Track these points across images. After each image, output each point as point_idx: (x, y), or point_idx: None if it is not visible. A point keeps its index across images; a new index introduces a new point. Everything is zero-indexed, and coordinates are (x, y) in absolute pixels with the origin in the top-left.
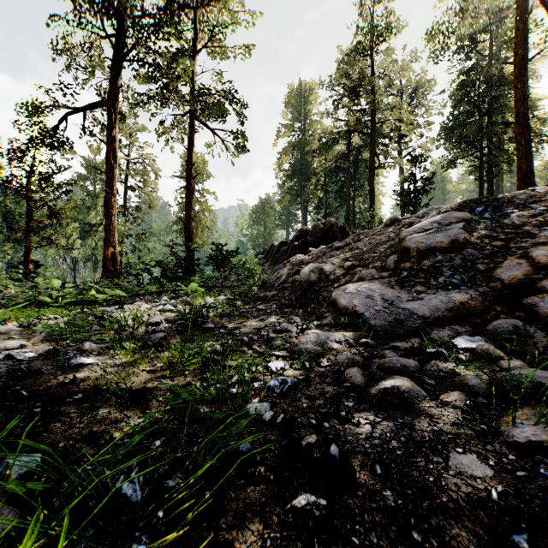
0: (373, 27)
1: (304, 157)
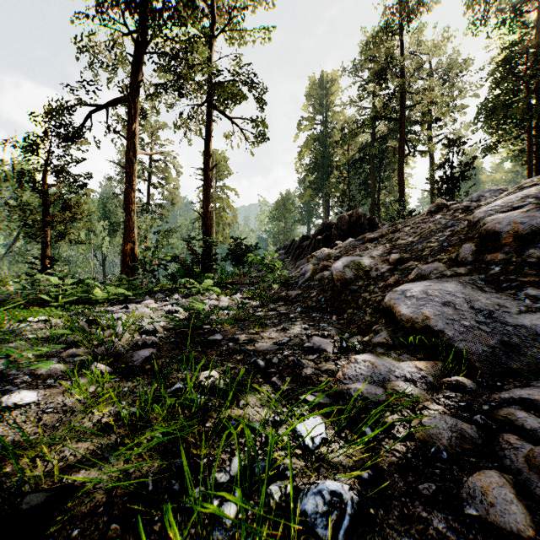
0: (403, 3)
1: (326, 150)
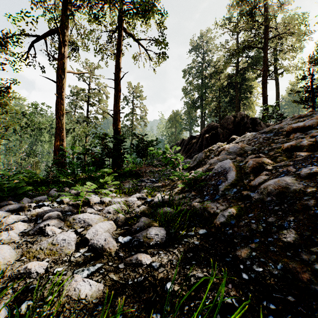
0: None
1: (202, 81)
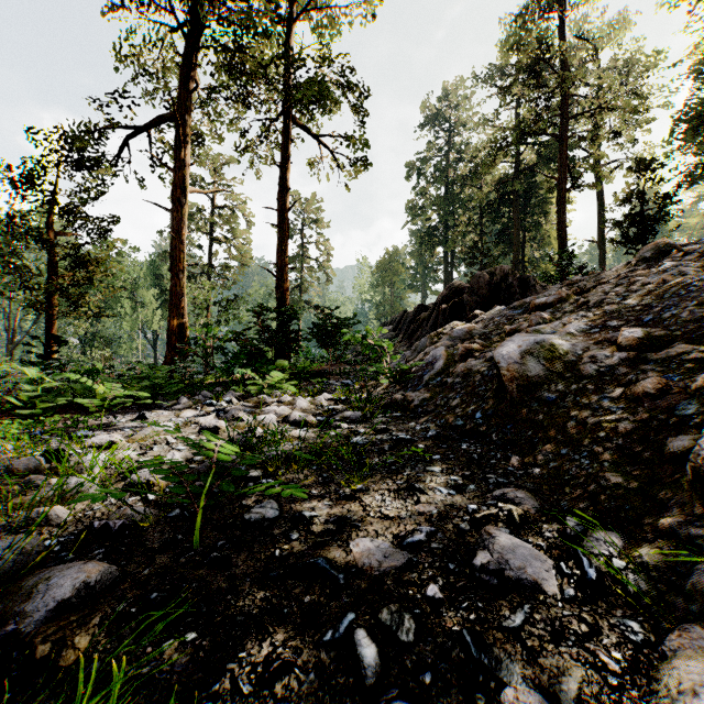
0: None
1: (448, 188)
